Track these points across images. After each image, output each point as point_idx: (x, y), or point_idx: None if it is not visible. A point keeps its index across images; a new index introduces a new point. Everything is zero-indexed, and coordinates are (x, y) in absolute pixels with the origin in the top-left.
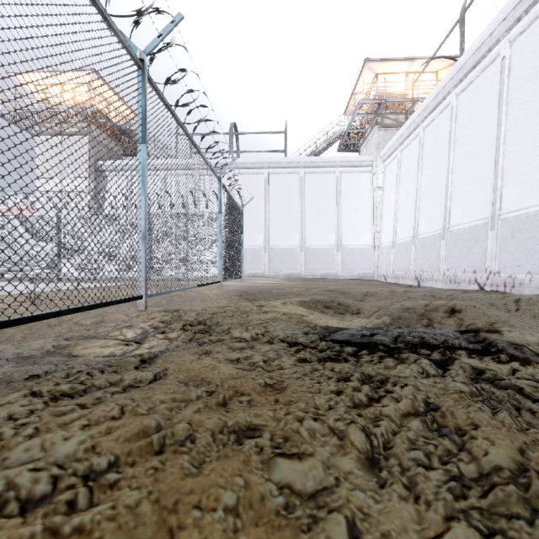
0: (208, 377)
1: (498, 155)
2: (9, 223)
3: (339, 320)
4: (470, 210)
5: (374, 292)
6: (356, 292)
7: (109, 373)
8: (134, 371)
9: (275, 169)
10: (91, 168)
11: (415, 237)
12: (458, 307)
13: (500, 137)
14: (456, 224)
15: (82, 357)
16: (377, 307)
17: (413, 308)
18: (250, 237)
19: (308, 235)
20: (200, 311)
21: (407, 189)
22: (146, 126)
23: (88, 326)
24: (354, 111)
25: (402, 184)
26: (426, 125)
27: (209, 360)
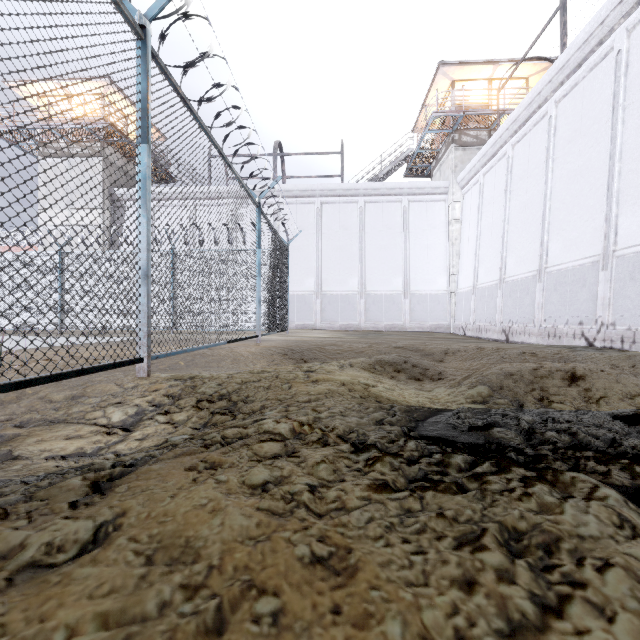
0: (199, 537)
1: (612, 175)
2: (1, 263)
3: (417, 389)
4: (574, 246)
5: (456, 350)
6: (433, 350)
7: (15, 520)
8: (59, 520)
9: (329, 198)
10: (105, 197)
11: (502, 280)
12: (580, 373)
13: (615, 152)
14: (555, 263)
15: (24, 460)
16: (464, 370)
17: (518, 374)
18: (298, 280)
19: (369, 278)
20: (224, 379)
21: (491, 222)
22: (148, 120)
23: (58, 403)
24: (426, 126)
25: (485, 214)
26: (516, 142)
27: (210, 489)
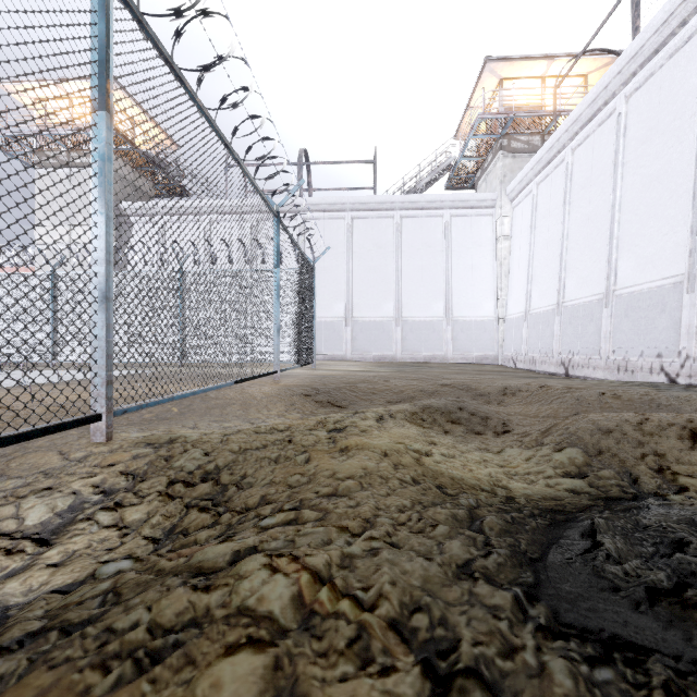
0: None
1: None
2: None
3: (480, 450)
4: (650, 264)
5: (516, 389)
6: (488, 389)
7: None
8: None
9: (361, 212)
10: None
11: (560, 304)
12: None
13: None
14: (626, 285)
15: None
16: (532, 418)
17: (618, 430)
18: (326, 305)
19: (406, 303)
20: (215, 443)
21: (547, 238)
22: (108, 77)
23: None
24: (471, 131)
25: (539, 230)
26: (577, 145)
27: None
